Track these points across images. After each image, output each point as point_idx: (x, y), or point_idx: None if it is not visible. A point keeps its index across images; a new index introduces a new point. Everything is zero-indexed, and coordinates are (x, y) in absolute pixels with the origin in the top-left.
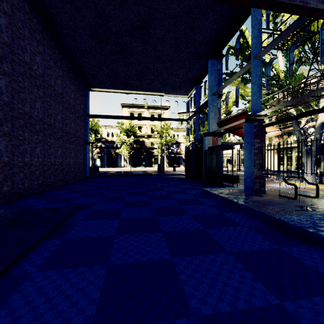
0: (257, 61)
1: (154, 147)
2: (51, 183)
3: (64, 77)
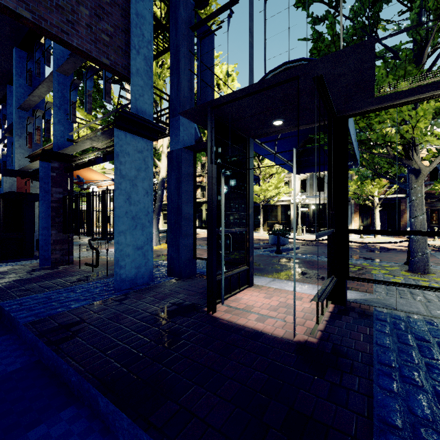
0: (66, 77)
1: None
2: None
3: None
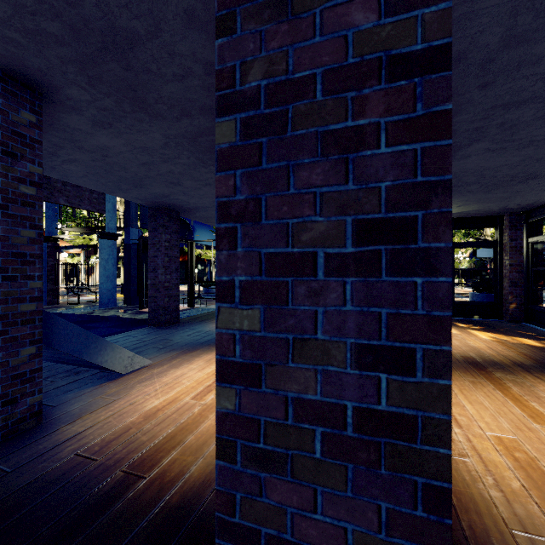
0: None
1: None
2: None
3: None
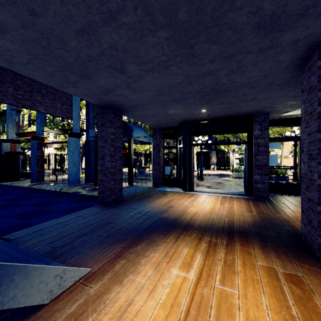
0: None
1: None
2: None
3: None
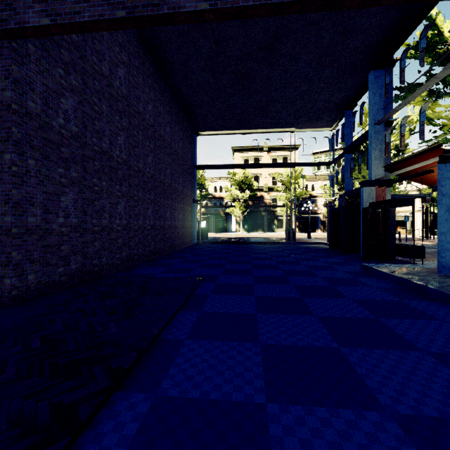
0: None
1: (277, 204)
2: (161, 249)
3: (173, 123)
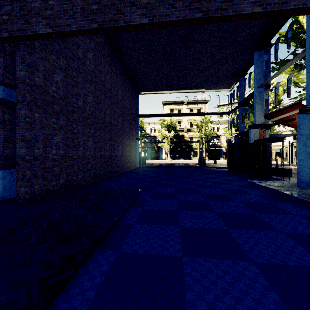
0: None
1: (193, 140)
2: (115, 171)
3: (123, 87)
